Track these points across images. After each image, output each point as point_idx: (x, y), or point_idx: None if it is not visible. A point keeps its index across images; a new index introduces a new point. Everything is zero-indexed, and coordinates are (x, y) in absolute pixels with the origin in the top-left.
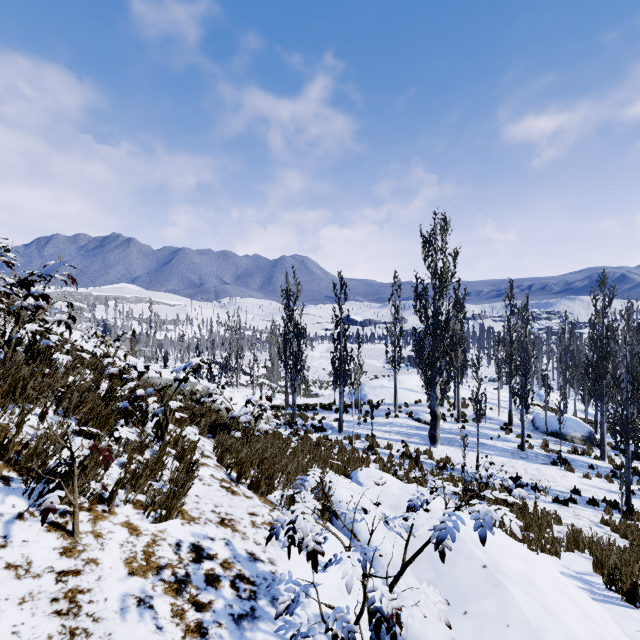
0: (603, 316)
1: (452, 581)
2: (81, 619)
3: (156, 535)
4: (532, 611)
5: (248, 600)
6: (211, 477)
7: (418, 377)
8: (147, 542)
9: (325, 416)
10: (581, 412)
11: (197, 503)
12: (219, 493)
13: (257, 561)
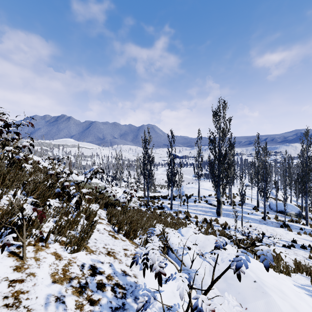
0: (307, 151)
1: (236, 289)
2: (20, 309)
3: (70, 260)
4: (286, 309)
5: (121, 298)
6: (104, 229)
7: (210, 183)
8: (65, 264)
9: (163, 202)
10: (293, 201)
11: (95, 243)
12: (107, 238)
13: (127, 275)
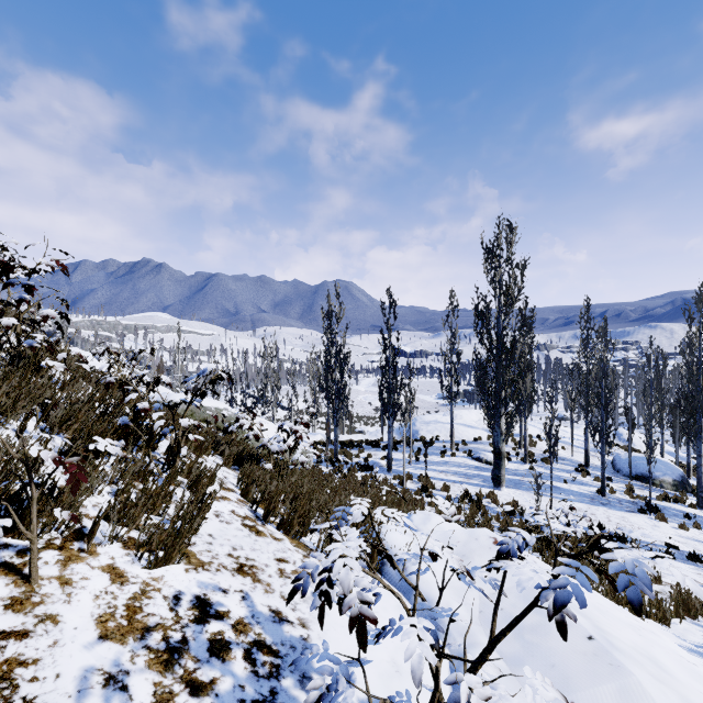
0: (700, 338)
1: (547, 657)
2: None
3: (148, 584)
4: None
5: (267, 679)
6: (231, 513)
7: (477, 412)
8: (134, 593)
9: (371, 454)
10: (668, 454)
11: (210, 544)
12: (240, 533)
13: (283, 622)
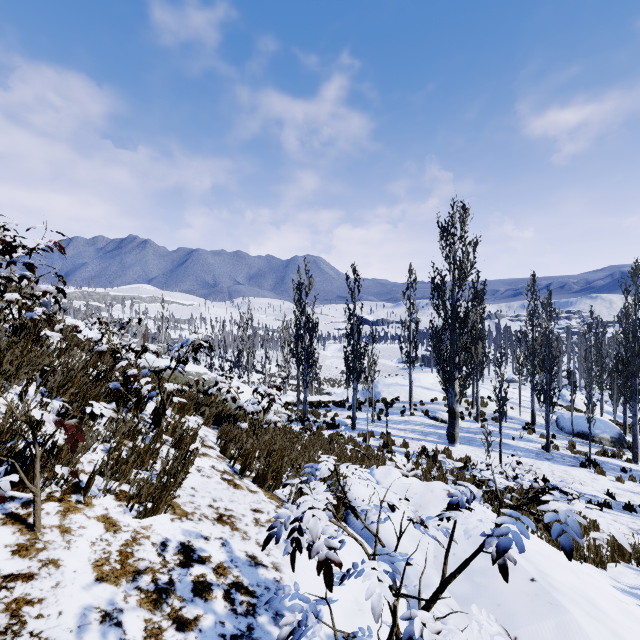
0: (636, 309)
1: (494, 597)
2: None
3: (138, 532)
4: None
5: (245, 616)
6: (211, 468)
7: (434, 375)
8: (126, 540)
9: (338, 413)
10: (607, 413)
11: (192, 496)
12: (219, 486)
13: (259, 566)
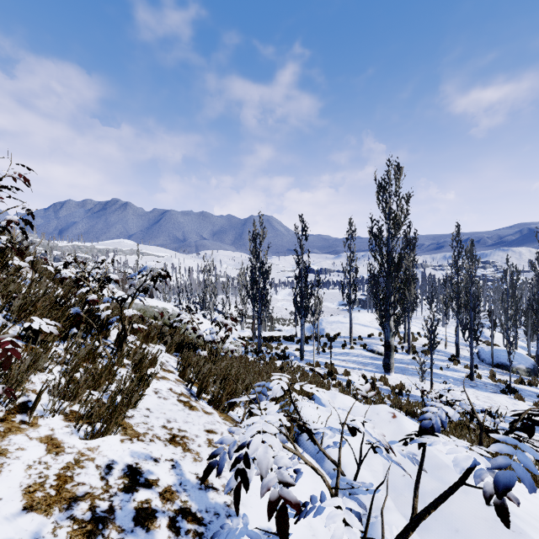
0: None
1: (450, 522)
2: None
3: (83, 454)
4: None
5: None
6: (169, 391)
7: (370, 314)
8: (67, 463)
9: (288, 346)
10: (520, 348)
11: (146, 417)
12: (175, 407)
13: (209, 489)
